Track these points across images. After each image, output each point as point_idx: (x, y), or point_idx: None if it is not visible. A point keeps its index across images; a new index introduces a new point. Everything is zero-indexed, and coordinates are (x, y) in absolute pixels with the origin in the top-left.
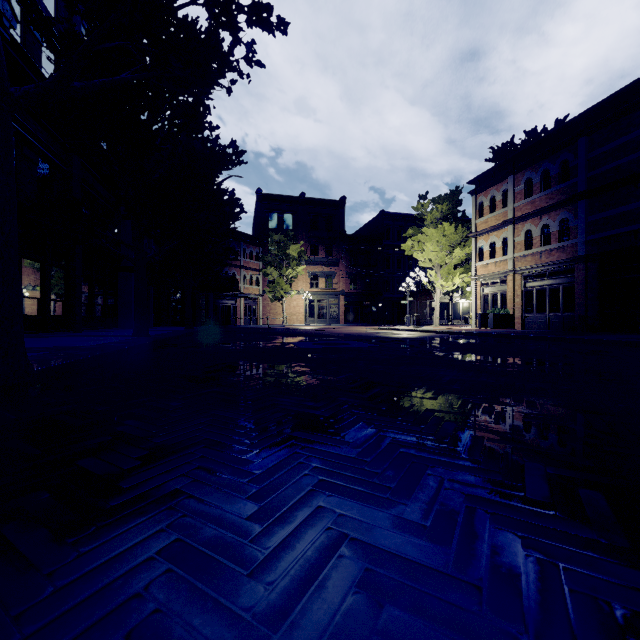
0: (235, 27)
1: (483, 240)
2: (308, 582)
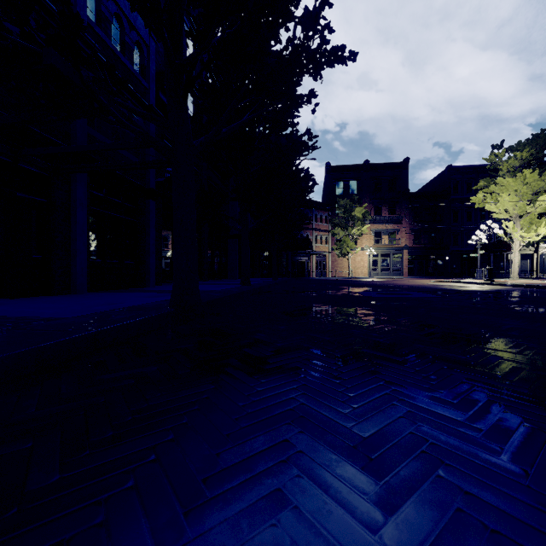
0: (318, 68)
1: None
2: (375, 409)
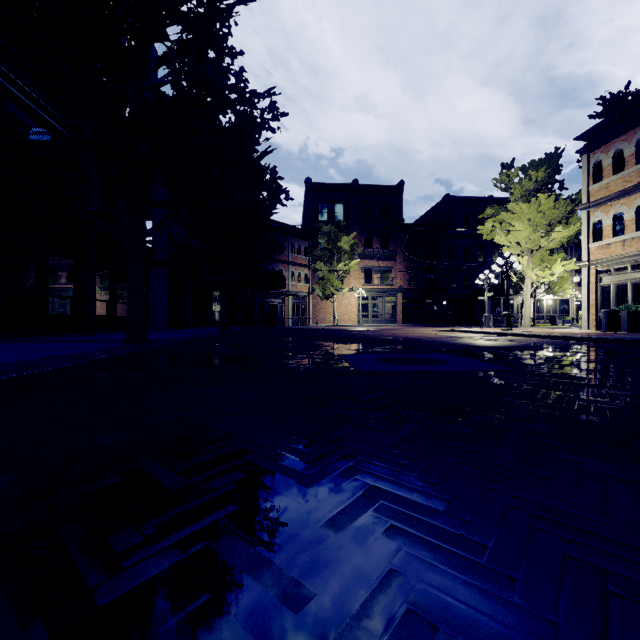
0: None
1: (601, 212)
2: None
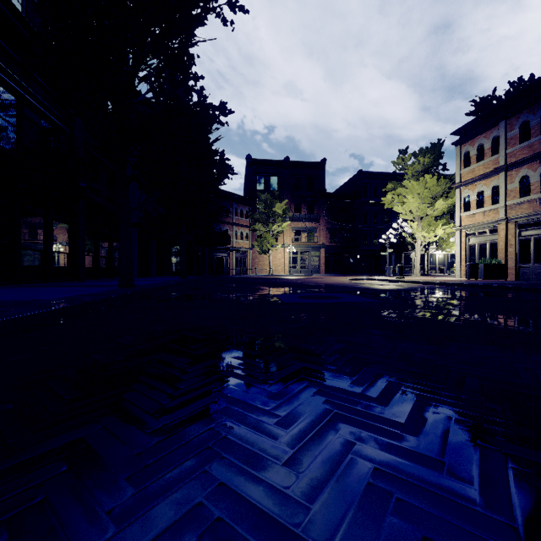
0: None
1: (469, 190)
2: None
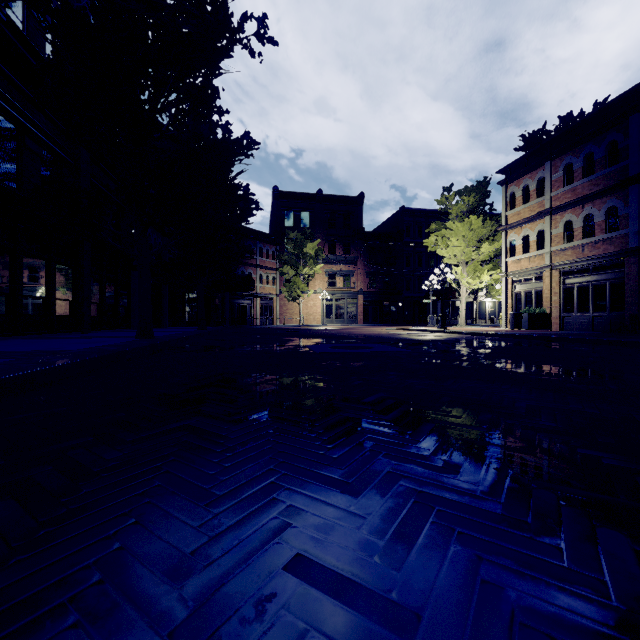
0: None
1: (515, 233)
2: None
